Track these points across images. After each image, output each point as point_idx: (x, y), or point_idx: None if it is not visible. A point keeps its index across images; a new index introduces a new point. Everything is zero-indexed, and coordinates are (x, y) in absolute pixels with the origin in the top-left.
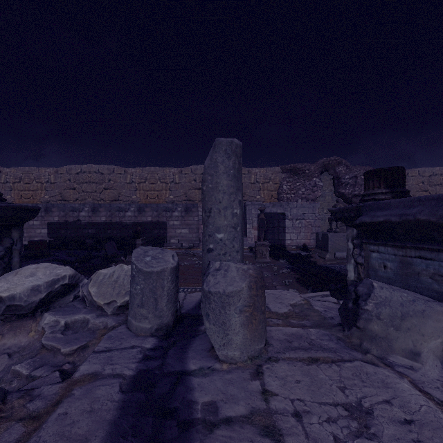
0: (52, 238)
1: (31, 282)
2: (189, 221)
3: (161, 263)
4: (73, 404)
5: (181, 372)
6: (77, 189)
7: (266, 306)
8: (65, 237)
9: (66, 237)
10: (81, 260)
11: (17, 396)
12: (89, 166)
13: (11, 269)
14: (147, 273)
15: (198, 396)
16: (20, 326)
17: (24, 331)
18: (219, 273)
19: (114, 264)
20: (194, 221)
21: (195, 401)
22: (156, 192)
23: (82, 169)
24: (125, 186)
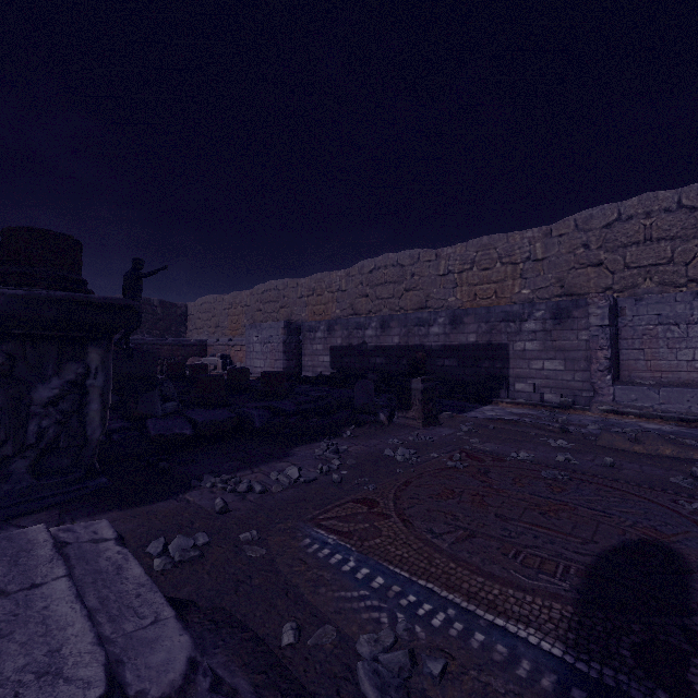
0: (334, 369)
1: None
2: (563, 341)
3: None
4: None
5: None
6: (369, 296)
7: None
8: (348, 369)
9: (350, 368)
10: (316, 411)
11: None
12: (385, 257)
13: (86, 425)
14: None
15: None
16: None
17: None
18: None
19: (354, 429)
20: (577, 341)
21: None
22: (491, 285)
23: (375, 264)
24: (437, 282)
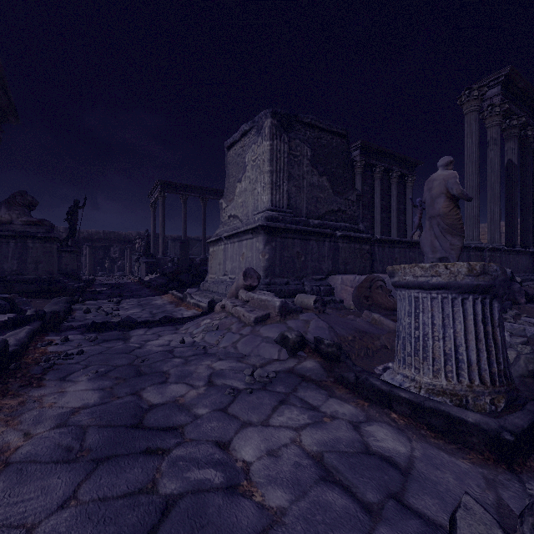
0: None
1: None
2: None
3: None
4: None
5: None
6: None
7: None
8: None
9: None
10: None
11: None
12: None
13: None
14: None
15: None
16: None
17: None
18: None
19: None
20: None
21: None
22: (485, 240)
23: None
24: None
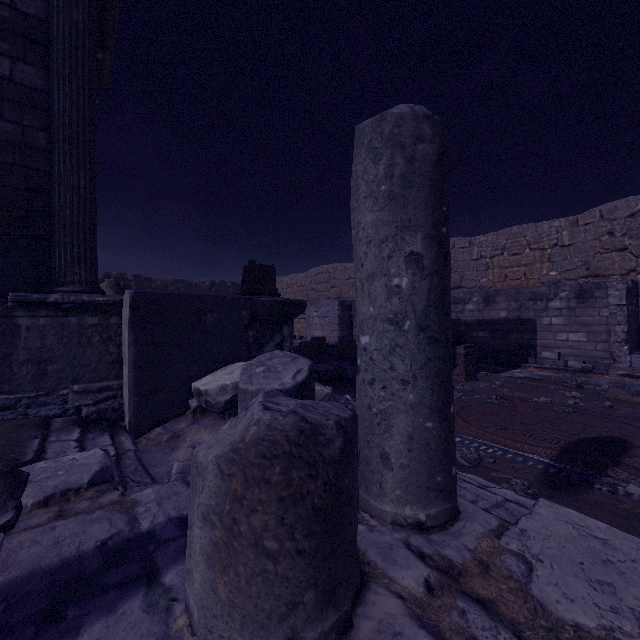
0: None
1: (224, 380)
2: (586, 317)
3: (267, 379)
4: (71, 523)
5: (154, 571)
6: None
7: (528, 563)
8: None
9: None
10: None
11: (101, 488)
12: None
13: None
14: (241, 390)
15: (93, 630)
16: (217, 424)
17: (216, 431)
18: (240, 417)
19: None
20: (599, 317)
21: (77, 635)
22: (521, 267)
23: None
24: (470, 265)
